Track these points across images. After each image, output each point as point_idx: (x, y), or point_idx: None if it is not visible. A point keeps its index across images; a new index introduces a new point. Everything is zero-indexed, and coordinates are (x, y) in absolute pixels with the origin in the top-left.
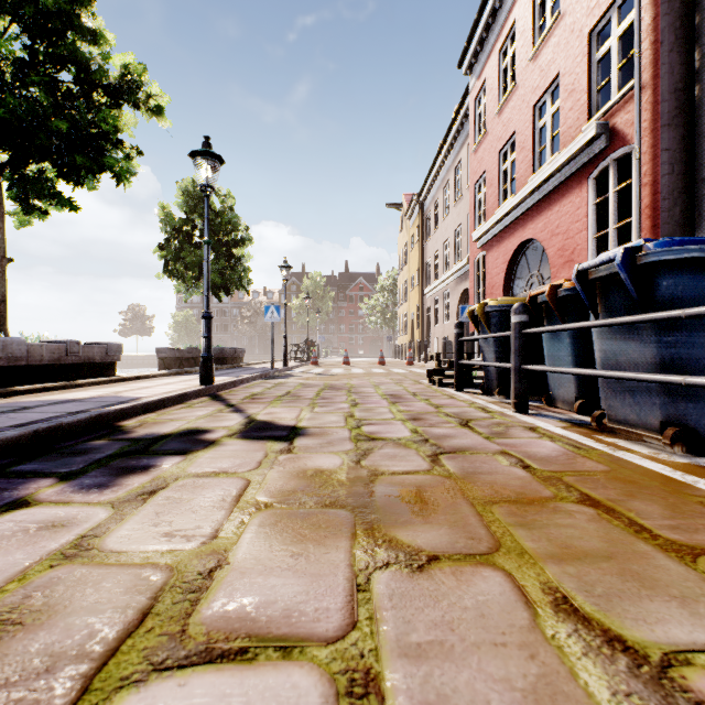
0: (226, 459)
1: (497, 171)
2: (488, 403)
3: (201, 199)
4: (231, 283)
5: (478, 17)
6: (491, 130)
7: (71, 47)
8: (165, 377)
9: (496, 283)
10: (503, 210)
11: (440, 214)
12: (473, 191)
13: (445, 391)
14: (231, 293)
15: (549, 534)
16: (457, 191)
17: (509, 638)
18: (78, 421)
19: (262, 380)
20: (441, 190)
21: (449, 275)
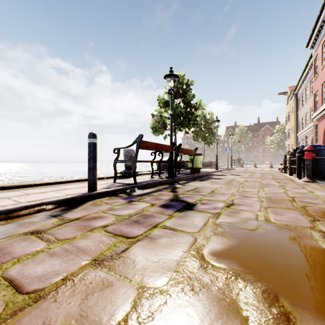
0: (232, 176)
1: (321, 92)
2: (287, 175)
3: (203, 116)
4: (213, 141)
5: (312, 33)
6: (319, 75)
7: (190, 104)
8: (202, 169)
9: (320, 136)
10: (320, 109)
11: (304, 100)
12: (313, 97)
13: (280, 173)
14: (212, 144)
15: (266, 179)
16: (311, 91)
17: (256, 179)
18: (208, 172)
19: (227, 170)
20: (304, 89)
21: (307, 129)
